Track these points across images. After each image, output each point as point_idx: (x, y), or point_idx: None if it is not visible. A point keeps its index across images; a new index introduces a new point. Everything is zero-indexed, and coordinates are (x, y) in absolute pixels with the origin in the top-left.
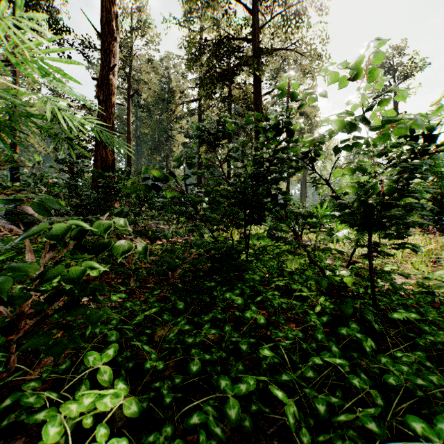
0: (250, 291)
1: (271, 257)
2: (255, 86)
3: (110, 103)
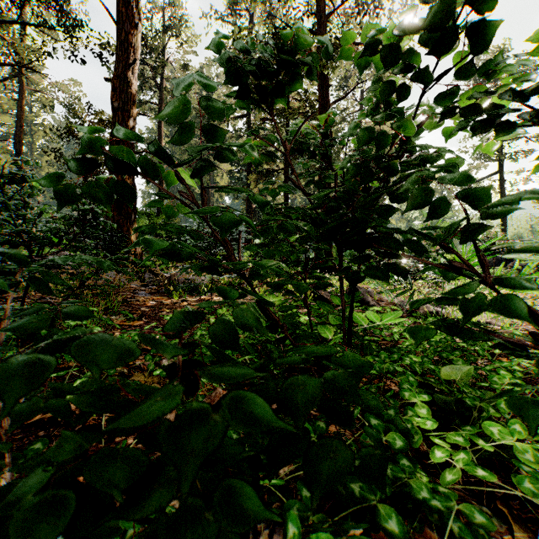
0: (402, 525)
1: (377, 339)
2: (321, 90)
3: (129, 112)
